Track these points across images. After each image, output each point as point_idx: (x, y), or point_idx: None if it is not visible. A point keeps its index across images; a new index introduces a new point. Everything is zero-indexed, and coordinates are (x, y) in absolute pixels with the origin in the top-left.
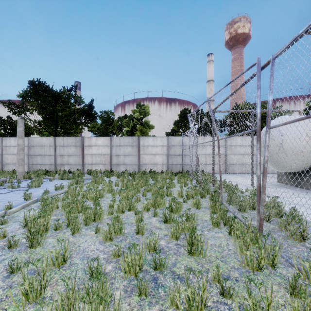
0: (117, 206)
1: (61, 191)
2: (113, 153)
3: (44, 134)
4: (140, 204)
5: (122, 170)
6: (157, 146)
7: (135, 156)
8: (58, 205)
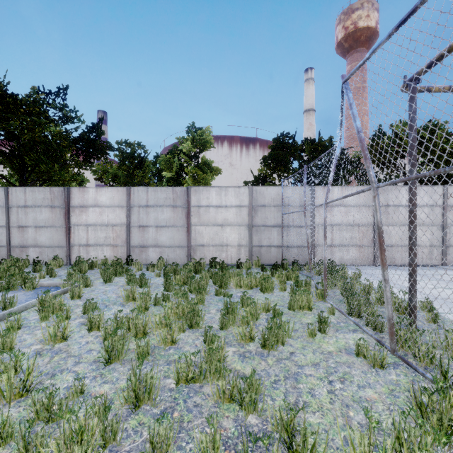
0: None
1: None
2: (134, 222)
3: None
4: None
5: (153, 258)
6: (228, 206)
7: (180, 228)
8: None
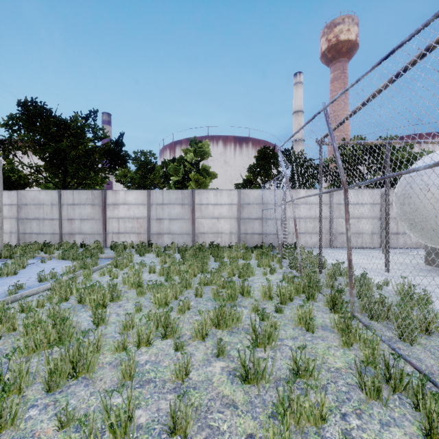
0: (136, 331)
1: (46, 286)
2: (153, 215)
3: (50, 187)
4: (189, 318)
5: (167, 242)
6: (222, 204)
7: (187, 220)
8: (15, 323)
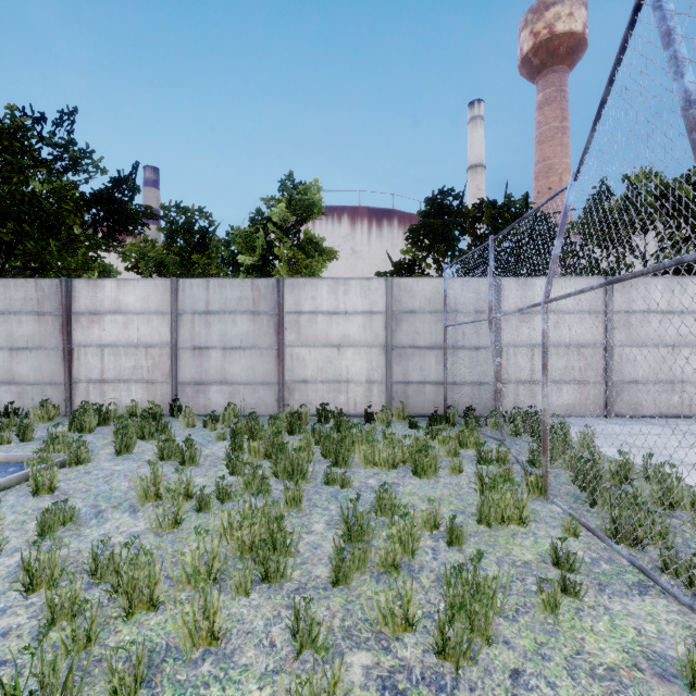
0: None
1: None
2: (184, 340)
3: None
4: None
5: (217, 404)
6: (349, 312)
7: (265, 351)
8: None
